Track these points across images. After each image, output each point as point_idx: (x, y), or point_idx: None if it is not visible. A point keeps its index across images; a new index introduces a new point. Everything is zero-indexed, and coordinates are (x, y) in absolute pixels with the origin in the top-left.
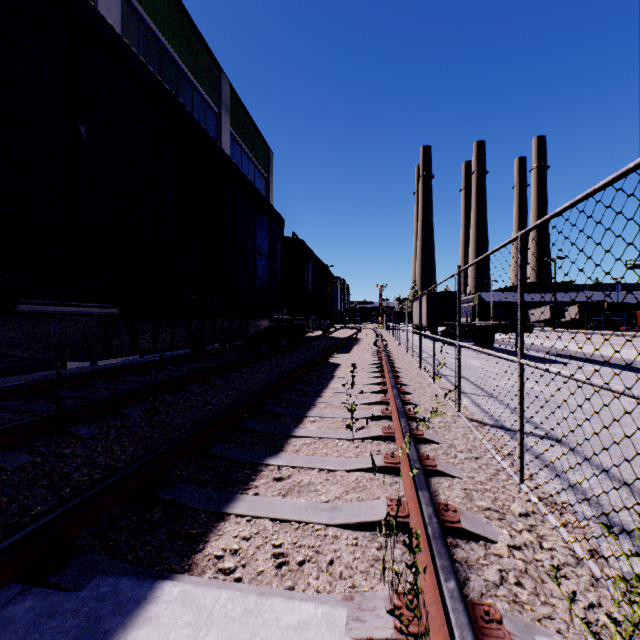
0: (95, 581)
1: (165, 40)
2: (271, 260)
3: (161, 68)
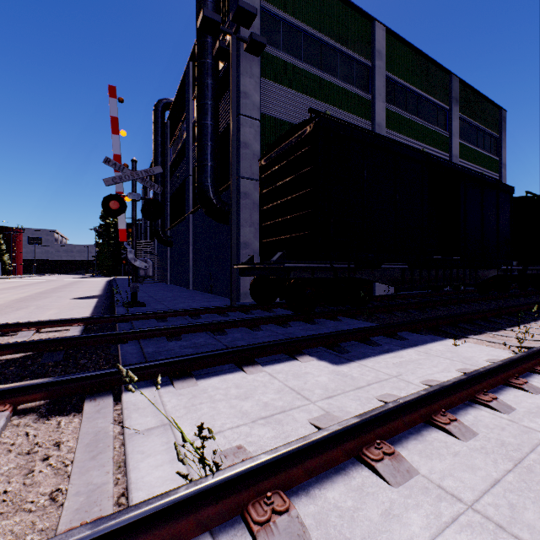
0: (429, 335)
1: (409, 85)
2: (498, 224)
3: (406, 105)
